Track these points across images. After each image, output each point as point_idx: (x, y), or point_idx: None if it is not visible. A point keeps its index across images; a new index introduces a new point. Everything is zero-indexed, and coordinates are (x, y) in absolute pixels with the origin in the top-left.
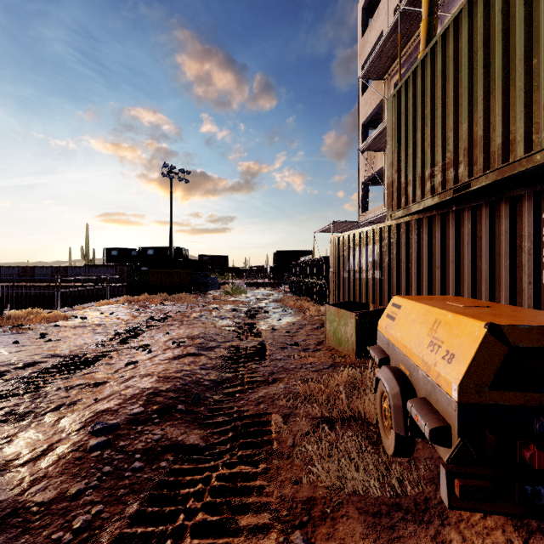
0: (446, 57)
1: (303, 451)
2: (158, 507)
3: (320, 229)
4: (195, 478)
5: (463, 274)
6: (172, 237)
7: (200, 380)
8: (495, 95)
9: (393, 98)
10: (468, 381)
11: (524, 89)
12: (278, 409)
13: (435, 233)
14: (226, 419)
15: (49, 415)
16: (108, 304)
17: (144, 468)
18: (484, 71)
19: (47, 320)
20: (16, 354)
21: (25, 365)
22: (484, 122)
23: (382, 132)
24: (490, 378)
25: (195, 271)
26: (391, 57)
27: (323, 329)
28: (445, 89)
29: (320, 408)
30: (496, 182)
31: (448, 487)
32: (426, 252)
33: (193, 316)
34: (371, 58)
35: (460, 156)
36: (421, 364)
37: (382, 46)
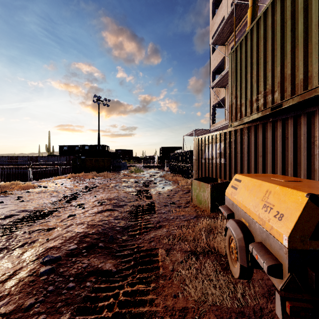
0: (266, 26)
1: (179, 274)
2: (83, 316)
3: (187, 133)
4: (108, 294)
5: (276, 160)
6: (99, 139)
7: (113, 226)
8: (299, 48)
9: (233, 53)
10: (295, 233)
11: (318, 43)
12: (162, 245)
13: (259, 135)
14: (130, 252)
15: (17, 250)
16: (60, 178)
17: (75, 287)
18: (291, 34)
19: (22, 188)
20: (0, 210)
21: (5, 216)
22: (291, 65)
23: (224, 76)
24: (311, 232)
25: (113, 159)
26: (229, 31)
27: (189, 193)
28: (266, 46)
29: (189, 245)
30: (298, 103)
31: (282, 308)
32: (253, 146)
33: (111, 186)
34: (217, 32)
35: (275, 87)
36: (257, 219)
37: (224, 25)
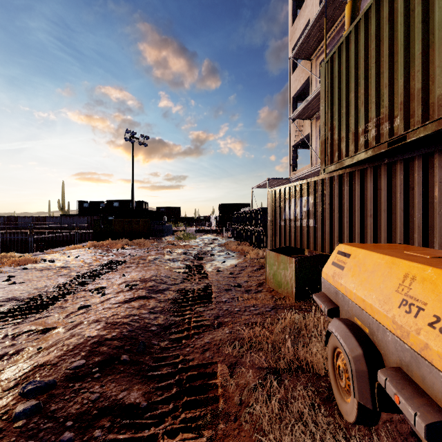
0: (380, 19)
1: (251, 411)
2: None
3: (258, 184)
4: None
5: (395, 222)
6: (133, 192)
7: (147, 325)
8: (435, 48)
9: (327, 64)
10: None
11: None
12: (224, 357)
13: (367, 184)
14: (171, 371)
15: None
16: (76, 248)
17: (73, 441)
18: (422, 26)
19: (17, 264)
20: None
21: None
22: (423, 75)
23: (310, 102)
24: None
25: (153, 220)
26: (317, 40)
27: (262, 271)
28: (380, 49)
29: (266, 356)
30: (433, 134)
31: None
32: (358, 202)
33: (148, 259)
34: (300, 40)
35: (395, 111)
36: (390, 325)
37: (310, 30)
